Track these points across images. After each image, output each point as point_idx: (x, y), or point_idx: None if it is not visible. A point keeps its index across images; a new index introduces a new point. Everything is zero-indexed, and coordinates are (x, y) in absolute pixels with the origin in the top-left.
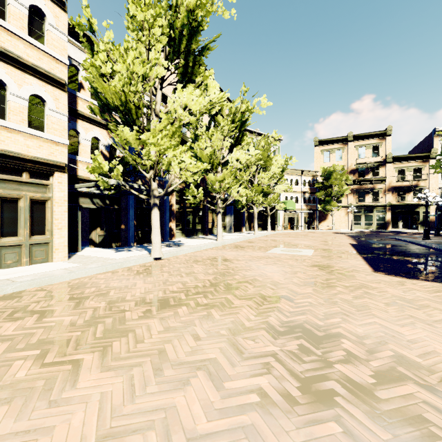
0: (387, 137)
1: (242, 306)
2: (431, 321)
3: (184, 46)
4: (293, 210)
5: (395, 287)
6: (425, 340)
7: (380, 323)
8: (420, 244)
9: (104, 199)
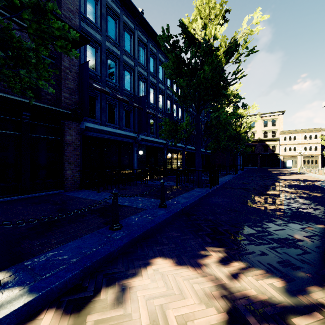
0: None
1: None
2: None
3: None
4: None
5: None
6: None
7: None
8: None
9: None
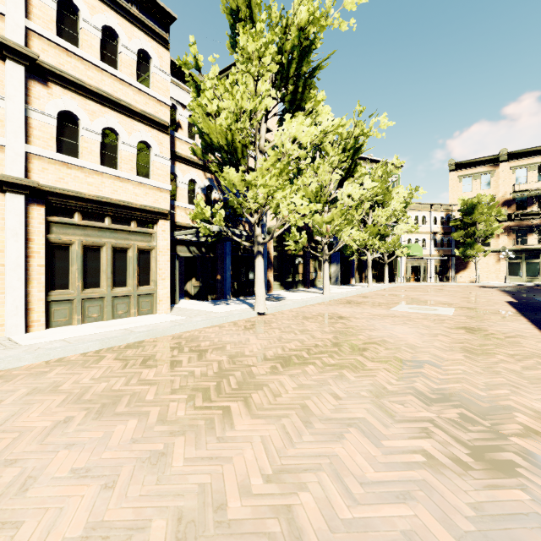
0: None
1: (378, 369)
2: None
3: (293, 70)
4: (418, 257)
5: None
6: None
7: None
8: None
9: (200, 246)
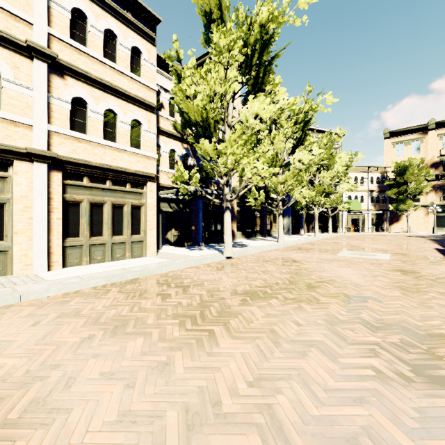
0: None
1: (330, 303)
2: None
3: (255, 59)
4: (357, 211)
5: None
6: None
7: None
8: None
9: (178, 203)
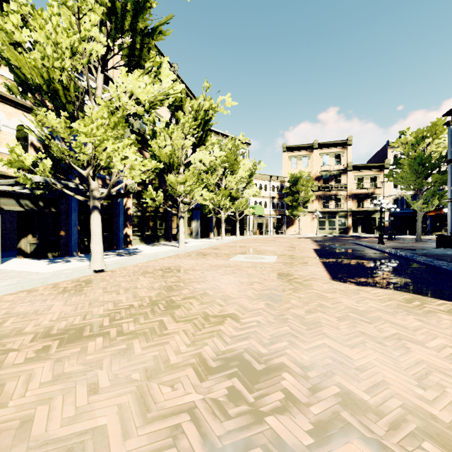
0: (348, 146)
1: (177, 333)
2: (382, 338)
3: (128, 23)
4: (262, 216)
5: (349, 297)
6: (375, 366)
7: (329, 345)
8: (375, 248)
9: (36, 200)
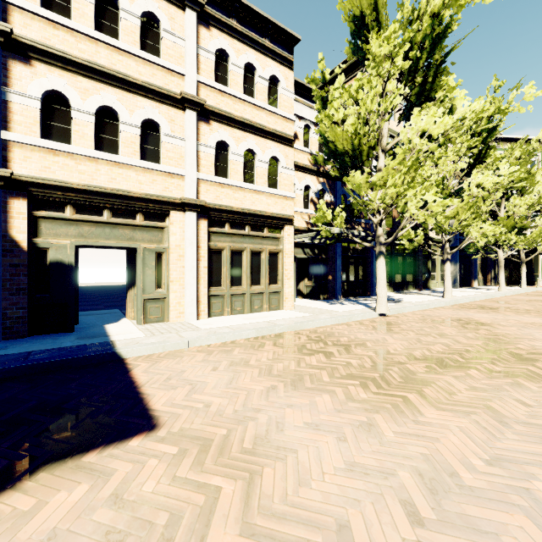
0: None
1: None
2: None
3: (423, 61)
4: None
5: None
6: None
7: None
8: None
9: (313, 248)
